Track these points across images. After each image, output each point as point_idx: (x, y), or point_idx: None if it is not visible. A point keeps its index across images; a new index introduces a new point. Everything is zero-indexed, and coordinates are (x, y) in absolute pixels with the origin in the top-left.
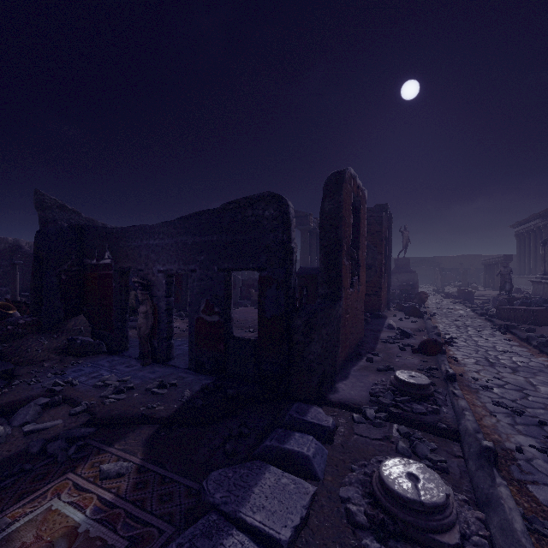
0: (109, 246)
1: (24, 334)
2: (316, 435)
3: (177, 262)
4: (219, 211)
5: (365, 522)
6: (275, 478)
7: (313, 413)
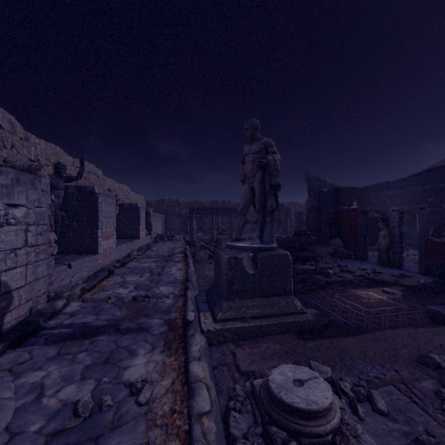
0: (355, 198)
1: (313, 244)
2: None
3: (408, 204)
4: None
5: None
6: None
7: None
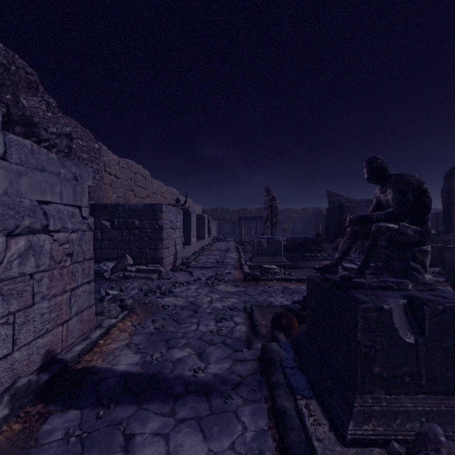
0: (349, 211)
1: (323, 242)
2: None
3: None
4: None
5: None
6: None
7: None
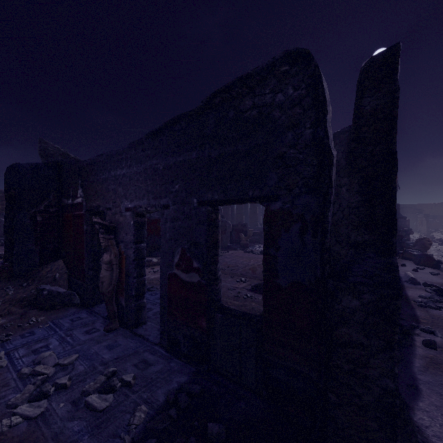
0: (81, 182)
1: None
2: None
3: (146, 196)
4: (199, 113)
5: None
6: None
7: None
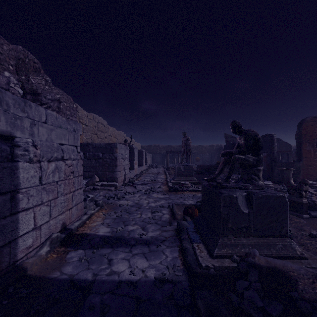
0: None
1: None
2: None
3: None
4: None
5: None
6: None
7: (267, 181)
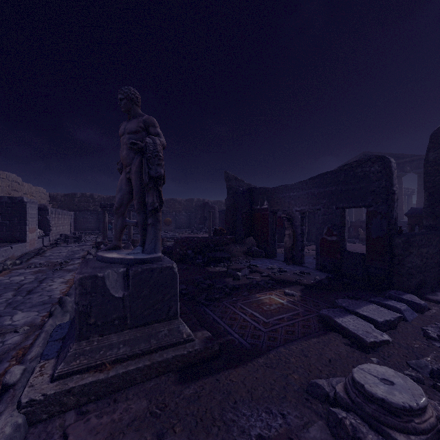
0: (266, 198)
1: (229, 243)
2: (409, 307)
3: (308, 205)
4: (336, 172)
5: (435, 337)
6: (375, 307)
7: (408, 296)
